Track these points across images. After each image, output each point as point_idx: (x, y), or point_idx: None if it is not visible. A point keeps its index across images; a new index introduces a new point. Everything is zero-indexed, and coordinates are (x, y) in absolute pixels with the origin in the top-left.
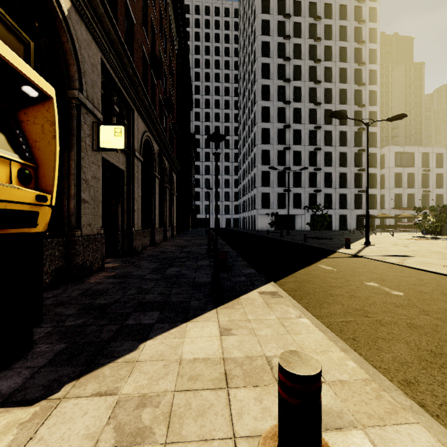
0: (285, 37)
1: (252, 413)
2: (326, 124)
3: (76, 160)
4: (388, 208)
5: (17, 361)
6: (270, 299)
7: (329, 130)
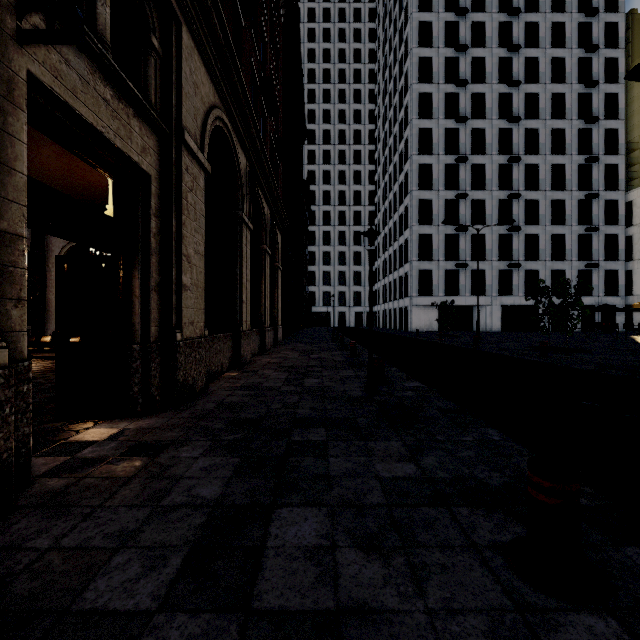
0: (458, 11)
1: None
2: (528, 154)
3: None
4: (639, 294)
5: None
6: None
7: (533, 163)
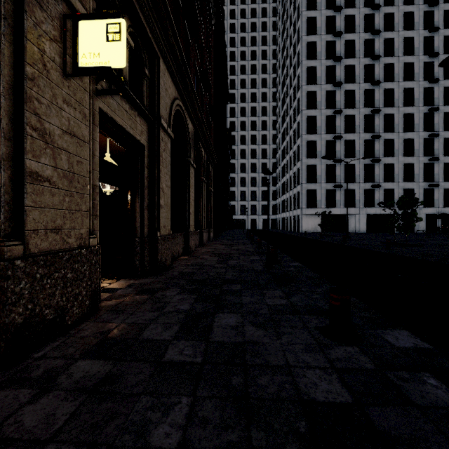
0: (335, 8)
1: None
2: (386, 107)
3: (10, 79)
4: None
5: None
6: None
7: (390, 113)
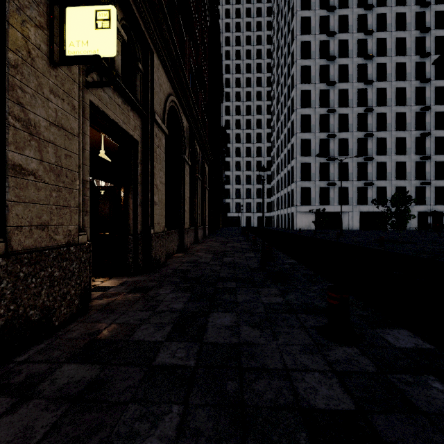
0: (329, 9)
1: None
2: (379, 106)
3: None
4: None
5: None
6: None
7: (383, 112)
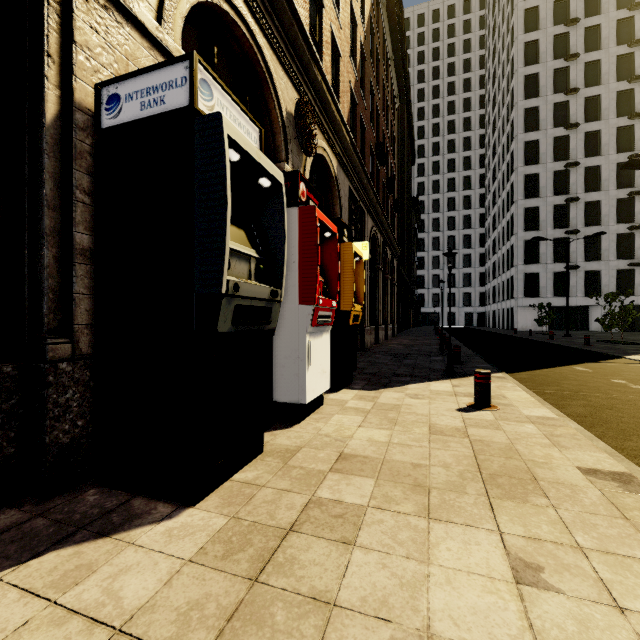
0: (567, 23)
1: (466, 400)
2: None
3: None
4: None
5: (351, 383)
6: (495, 379)
7: None
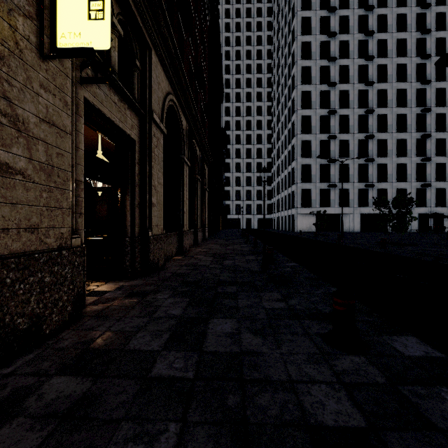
0: (329, 9)
1: None
2: (380, 107)
3: None
4: None
5: None
6: None
7: (383, 113)
